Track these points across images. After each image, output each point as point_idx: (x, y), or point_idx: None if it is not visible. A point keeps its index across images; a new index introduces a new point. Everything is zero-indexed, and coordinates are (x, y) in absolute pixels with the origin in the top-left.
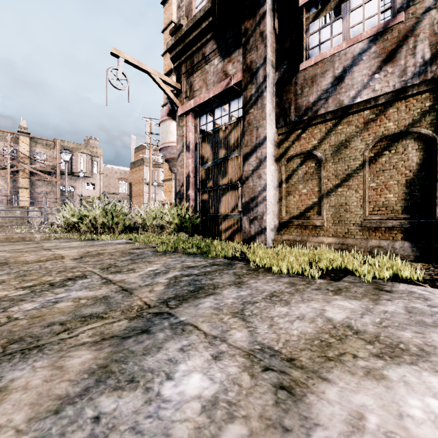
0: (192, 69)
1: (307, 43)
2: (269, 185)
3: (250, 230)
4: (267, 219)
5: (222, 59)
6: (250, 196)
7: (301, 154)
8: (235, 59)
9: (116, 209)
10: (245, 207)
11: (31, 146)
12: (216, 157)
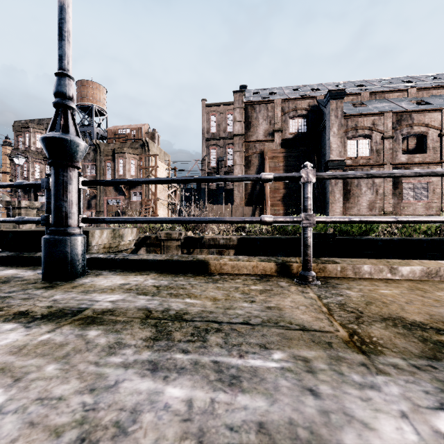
0: (16, 191)
1: (39, 199)
2: None
3: None
4: None
5: (24, 193)
6: None
7: (38, 215)
8: (27, 195)
9: None
10: None
11: None
12: None
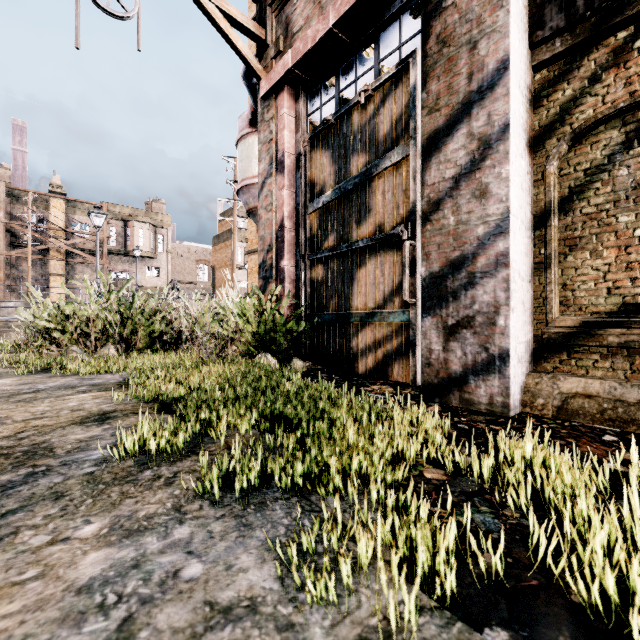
0: None
1: None
2: (514, 216)
3: (446, 359)
4: (510, 325)
5: None
6: (446, 257)
7: (631, 108)
8: None
9: (134, 301)
10: (429, 289)
11: (68, 212)
12: (344, 177)
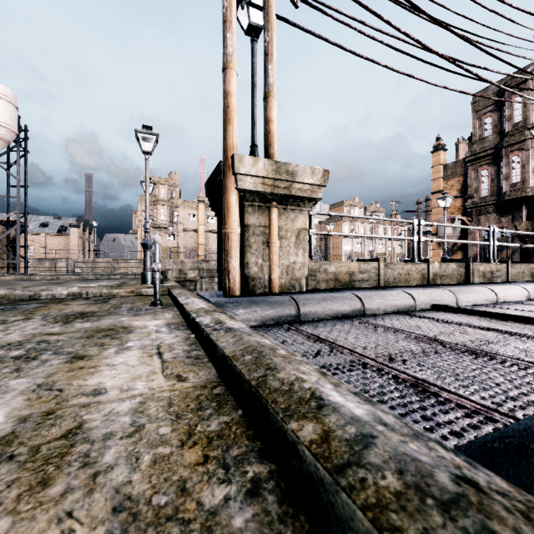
0: (479, 214)
1: None
2: None
3: None
4: None
5: (498, 215)
6: None
7: None
8: (505, 217)
9: None
10: None
11: None
12: None
